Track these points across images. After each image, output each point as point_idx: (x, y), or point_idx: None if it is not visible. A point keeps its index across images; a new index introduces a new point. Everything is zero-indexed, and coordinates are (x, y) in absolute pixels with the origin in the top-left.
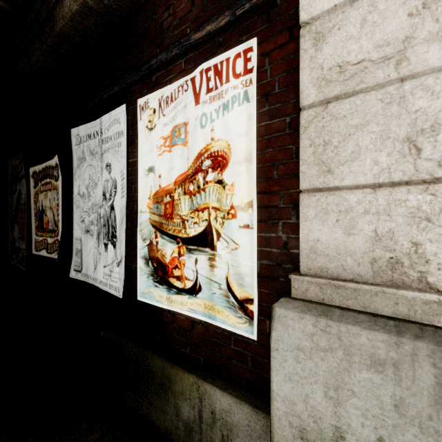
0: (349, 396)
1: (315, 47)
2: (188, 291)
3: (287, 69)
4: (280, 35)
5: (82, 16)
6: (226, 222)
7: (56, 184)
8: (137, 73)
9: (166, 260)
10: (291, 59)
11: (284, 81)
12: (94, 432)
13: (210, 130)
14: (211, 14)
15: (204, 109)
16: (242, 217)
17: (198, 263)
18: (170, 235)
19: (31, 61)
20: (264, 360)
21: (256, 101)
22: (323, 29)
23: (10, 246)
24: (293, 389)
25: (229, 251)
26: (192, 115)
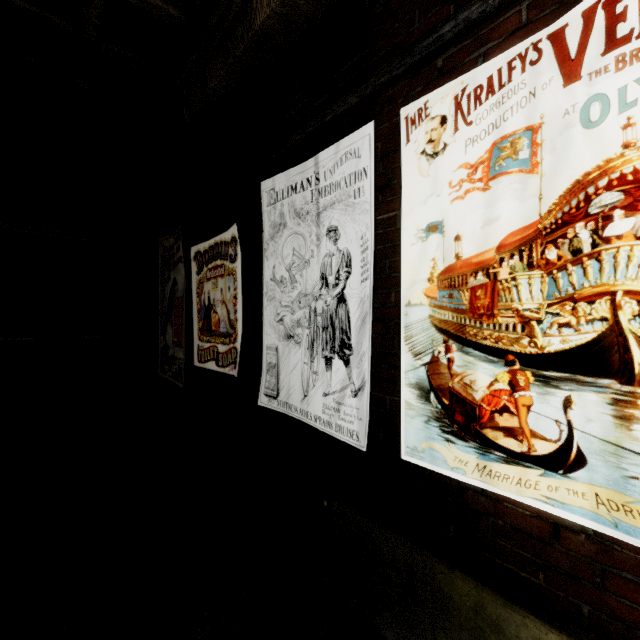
0: None
1: None
2: (542, 462)
3: None
4: None
5: None
6: None
7: (232, 266)
8: (402, 61)
9: (475, 394)
10: None
11: None
12: None
13: (621, 128)
14: None
15: (597, 87)
16: None
17: (574, 408)
18: (487, 349)
19: (207, 89)
20: None
21: None
22: None
23: (160, 354)
24: None
25: None
26: (553, 108)
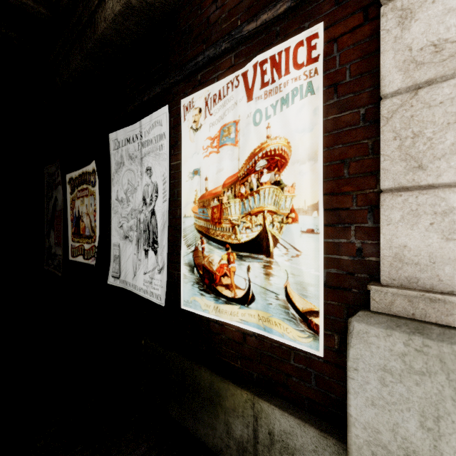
0: (455, 429)
1: (400, 26)
2: (239, 301)
3: (361, 54)
4: (352, 17)
5: (124, 17)
6: (285, 227)
7: (93, 189)
8: (181, 72)
9: (214, 267)
10: (367, 43)
11: (358, 68)
12: (140, 444)
13: (266, 128)
14: (266, 2)
15: (258, 105)
16: (304, 221)
17: (251, 271)
18: (218, 241)
19: (71, 67)
20: (331, 379)
21: (321, 92)
22: (411, 4)
23: (46, 252)
24: (378, 415)
25: (289, 258)
26: (243, 113)
